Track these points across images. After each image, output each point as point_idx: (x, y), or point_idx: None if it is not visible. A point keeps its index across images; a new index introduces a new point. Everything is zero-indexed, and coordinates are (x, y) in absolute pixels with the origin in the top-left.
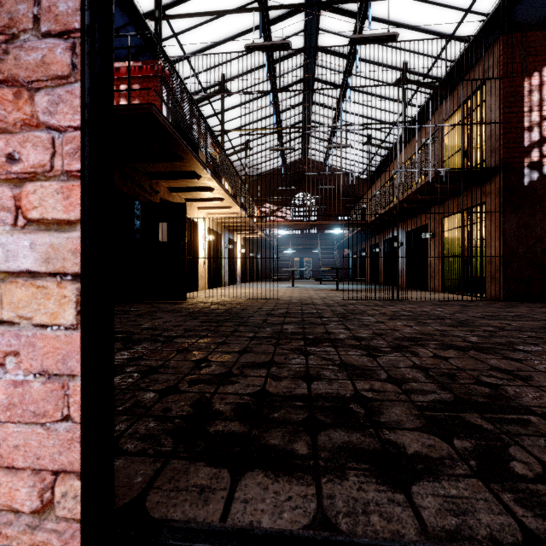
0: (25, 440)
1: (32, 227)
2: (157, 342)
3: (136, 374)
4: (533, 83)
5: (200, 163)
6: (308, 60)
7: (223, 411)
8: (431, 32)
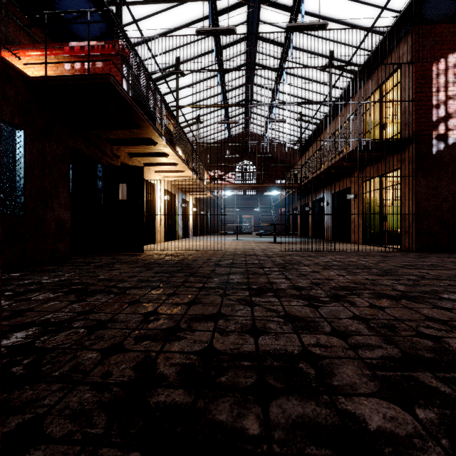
0: None
1: None
2: (110, 294)
3: (82, 330)
4: (440, 67)
5: (156, 131)
6: (250, 47)
7: (168, 375)
8: (353, 26)
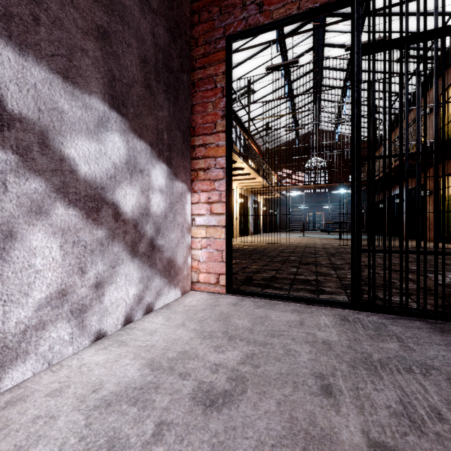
0: (212, 266)
1: (214, 214)
2: None
3: None
4: None
5: (236, 154)
6: (317, 54)
7: (257, 279)
8: (430, 14)
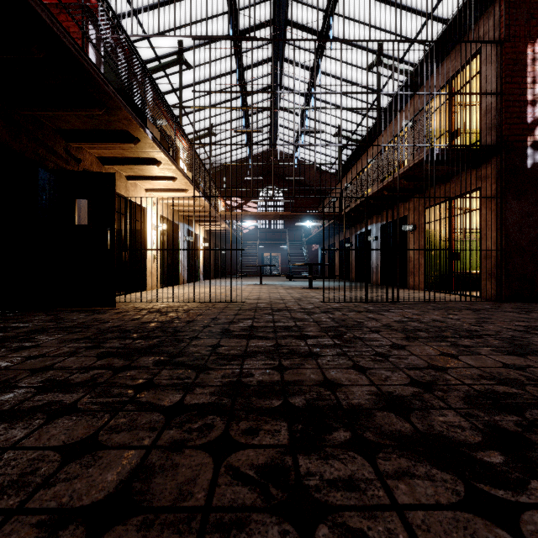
0: None
1: None
2: None
3: None
4: (537, 50)
5: (134, 117)
6: (277, 36)
7: None
8: (409, 9)
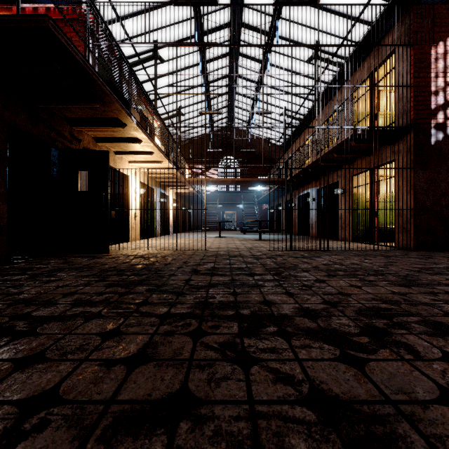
0: None
1: None
2: (4, 336)
3: None
4: (439, 51)
5: (123, 108)
6: (233, 35)
7: None
8: (340, 14)
